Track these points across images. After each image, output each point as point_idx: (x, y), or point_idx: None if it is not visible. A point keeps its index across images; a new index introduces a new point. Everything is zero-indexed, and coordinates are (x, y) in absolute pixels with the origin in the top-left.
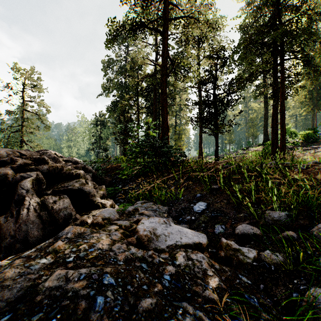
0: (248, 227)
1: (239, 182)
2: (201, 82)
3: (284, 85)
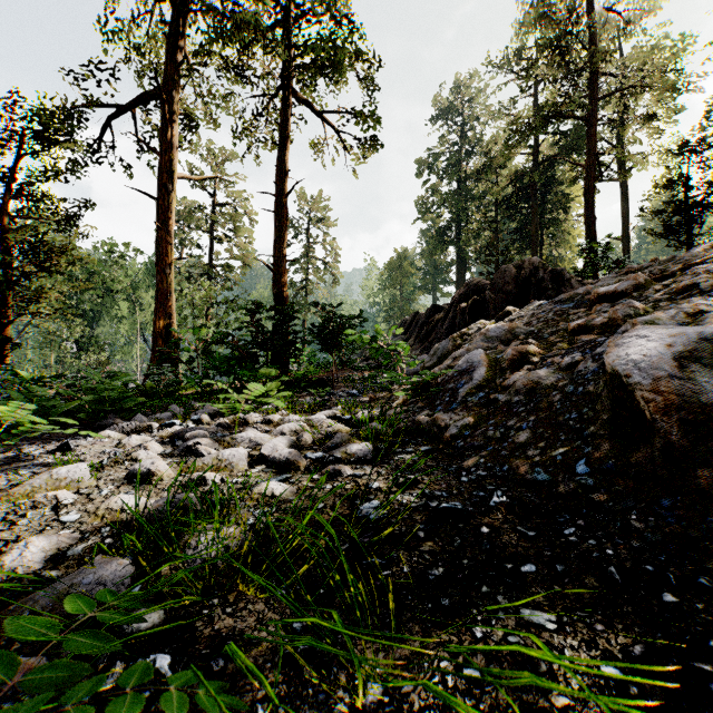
0: None
1: None
2: (668, 186)
3: None
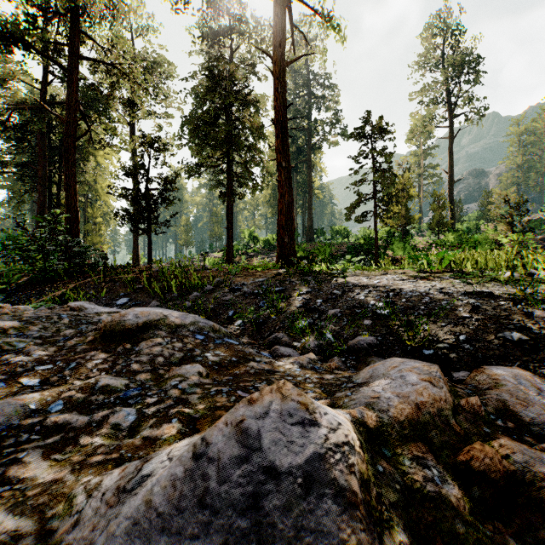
0: (154, 303)
1: (162, 281)
2: (130, 173)
3: (230, 187)
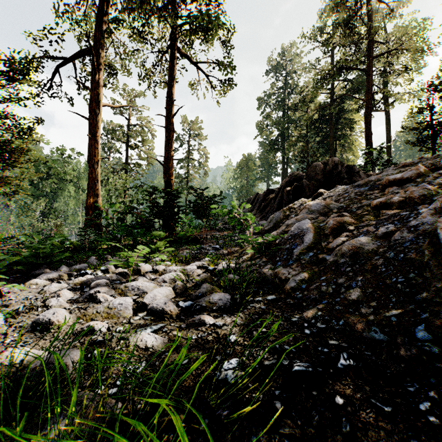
0: None
1: None
2: (420, 112)
3: None
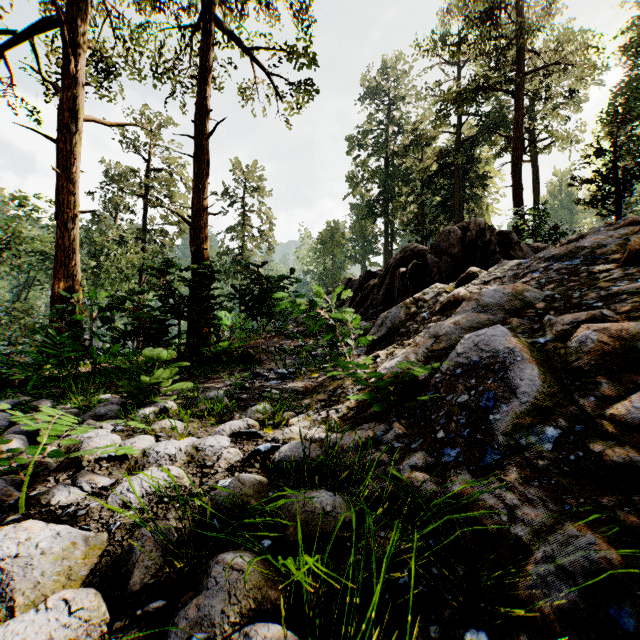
0: None
1: None
2: (600, 154)
3: None
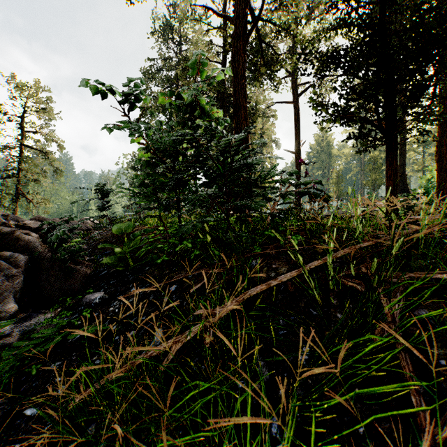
0: None
1: None
2: None
3: None
